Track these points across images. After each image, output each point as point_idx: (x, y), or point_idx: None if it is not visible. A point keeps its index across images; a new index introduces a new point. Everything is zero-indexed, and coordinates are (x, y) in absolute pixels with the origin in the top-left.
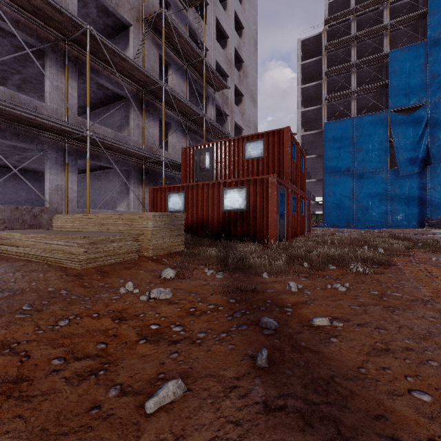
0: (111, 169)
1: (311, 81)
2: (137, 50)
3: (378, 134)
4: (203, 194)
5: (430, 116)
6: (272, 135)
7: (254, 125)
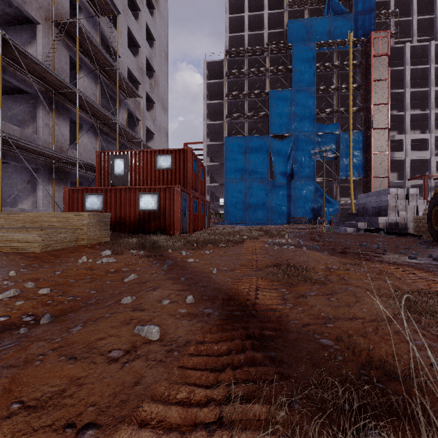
0: (10, 164)
1: (215, 98)
2: (48, 52)
3: (262, 152)
4: (121, 197)
5: (293, 144)
6: (178, 152)
7: (165, 130)
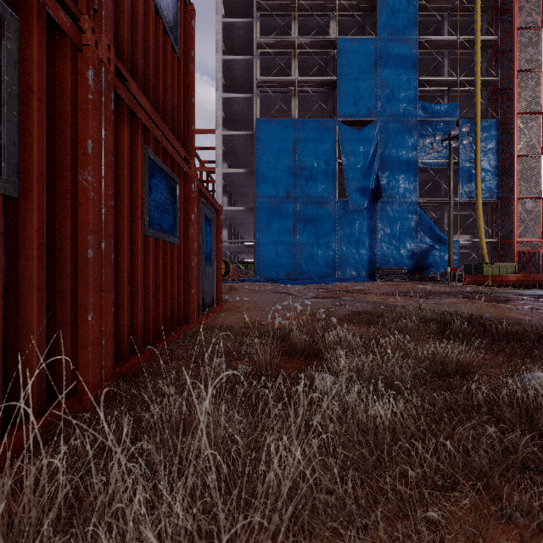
0: None
1: None
2: None
3: (325, 150)
4: None
5: (380, 136)
6: None
7: None
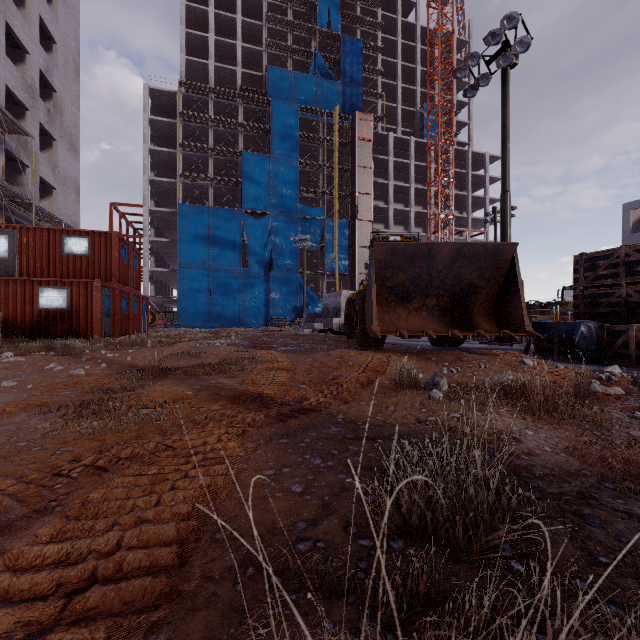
0: None
1: (164, 142)
2: None
3: (233, 231)
4: (9, 290)
5: (273, 225)
6: (99, 235)
7: (75, 183)
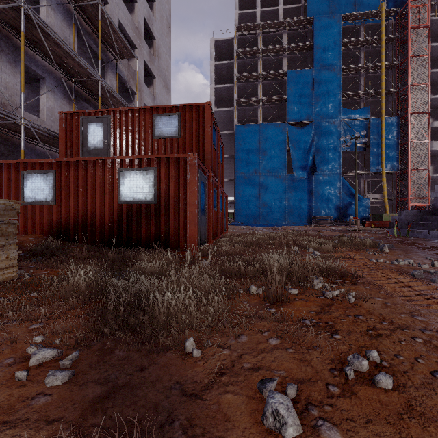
0: None
1: (223, 84)
2: None
3: (279, 142)
4: (87, 177)
5: (315, 132)
6: (190, 110)
7: None
